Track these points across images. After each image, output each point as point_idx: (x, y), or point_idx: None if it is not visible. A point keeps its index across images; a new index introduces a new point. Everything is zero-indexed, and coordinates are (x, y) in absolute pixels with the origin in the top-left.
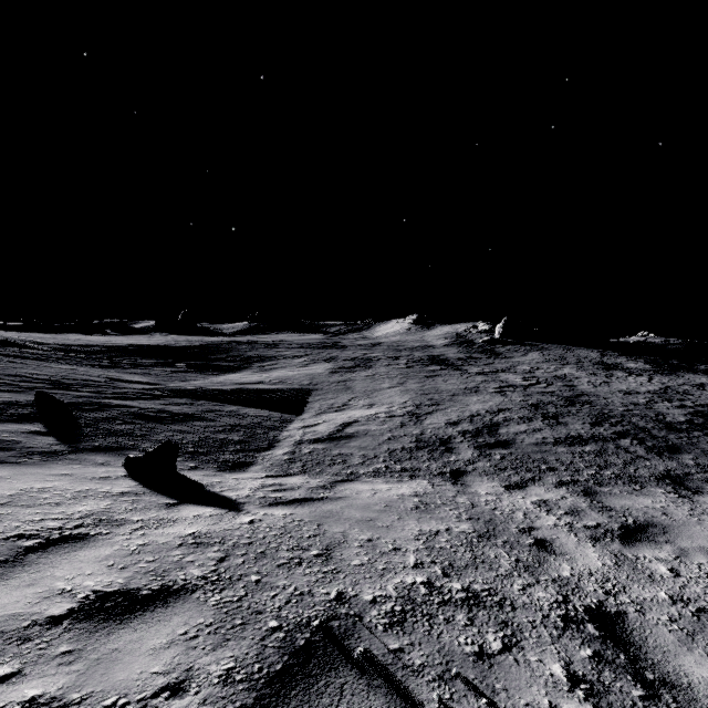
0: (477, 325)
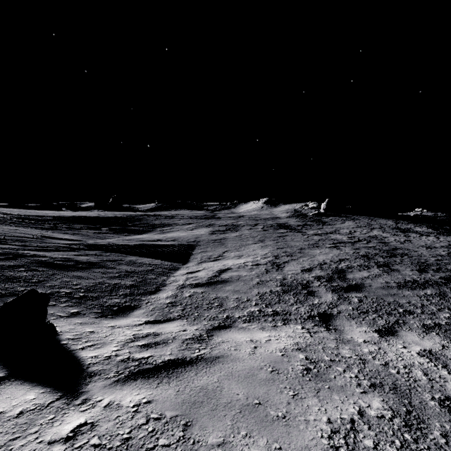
0: (308, 204)
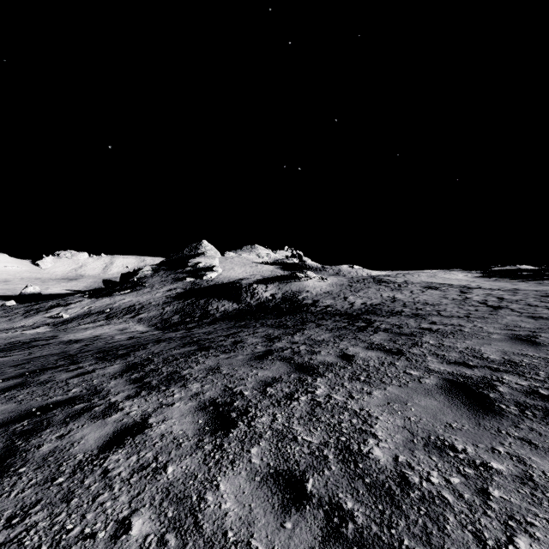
0: None
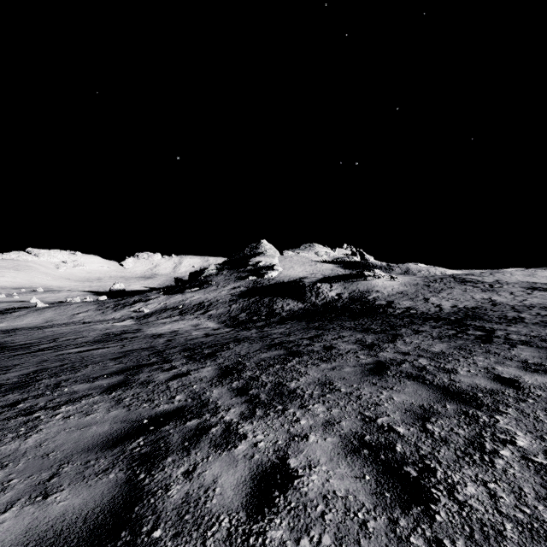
0: None
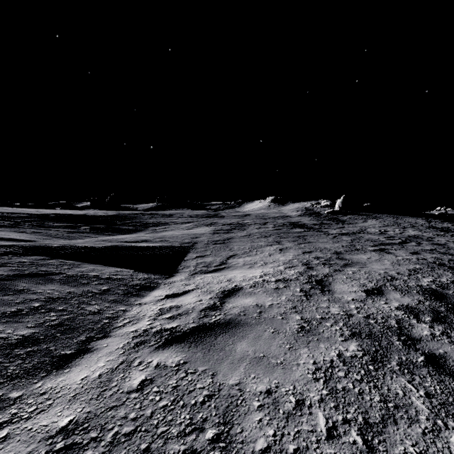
0: (320, 202)
